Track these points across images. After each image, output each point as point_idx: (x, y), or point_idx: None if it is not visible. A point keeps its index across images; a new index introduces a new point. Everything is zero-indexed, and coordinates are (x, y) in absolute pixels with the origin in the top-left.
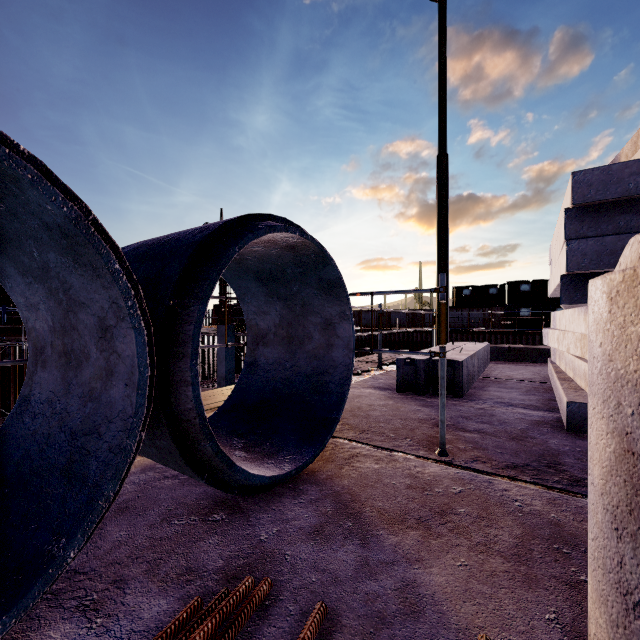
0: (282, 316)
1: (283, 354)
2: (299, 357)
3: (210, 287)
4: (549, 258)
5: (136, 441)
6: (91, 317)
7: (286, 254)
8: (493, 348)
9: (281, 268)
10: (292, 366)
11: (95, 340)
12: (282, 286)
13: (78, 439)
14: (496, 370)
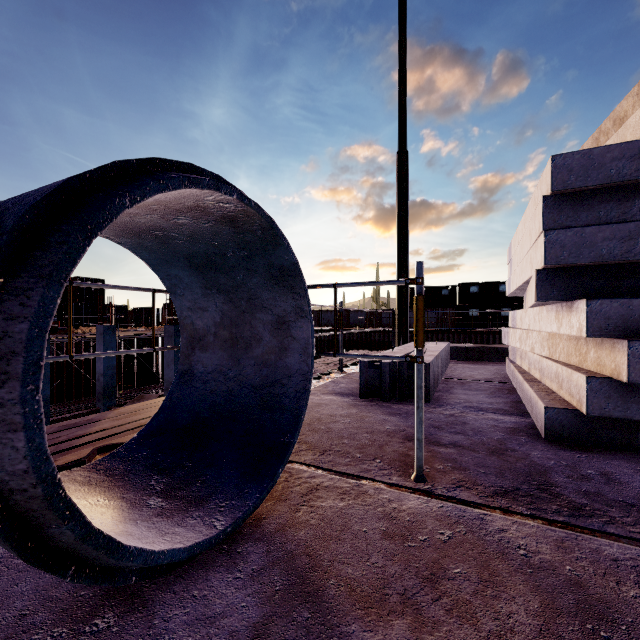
0: (224, 313)
1: (225, 360)
2: (245, 364)
3: (69, 258)
4: (508, 257)
5: None
6: None
7: (224, 230)
8: (452, 347)
9: (219, 250)
10: (236, 375)
11: None
12: (222, 274)
13: None
14: (457, 370)
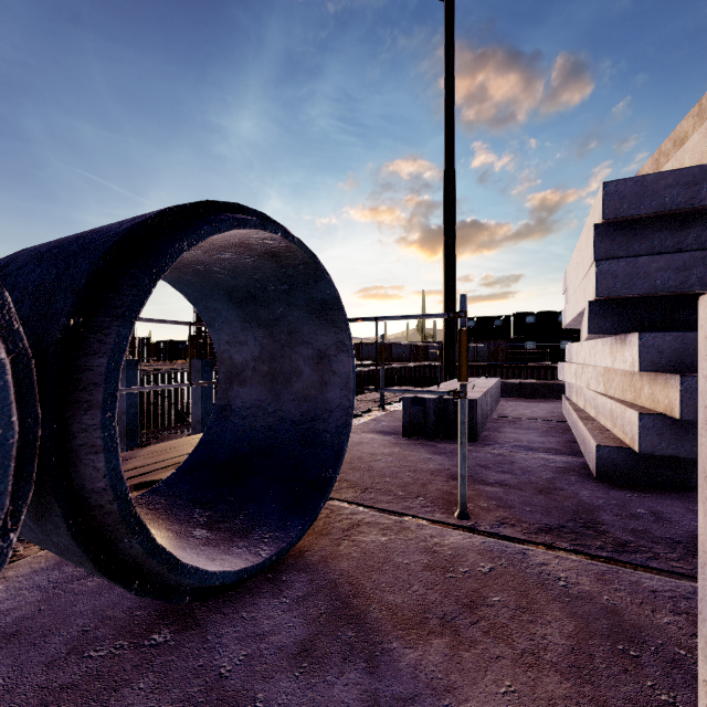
0: (263, 347)
1: (264, 395)
2: (285, 399)
3: (138, 299)
4: (564, 285)
5: None
6: None
7: (266, 264)
8: (504, 384)
9: (260, 284)
10: (276, 410)
11: None
12: (262, 308)
13: None
14: (508, 408)
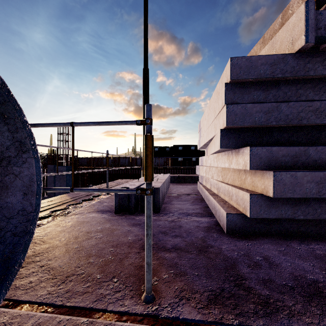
0: None
1: None
2: None
3: None
4: (199, 129)
5: None
6: None
7: None
8: (171, 176)
9: None
10: None
11: None
12: None
13: None
14: (174, 189)
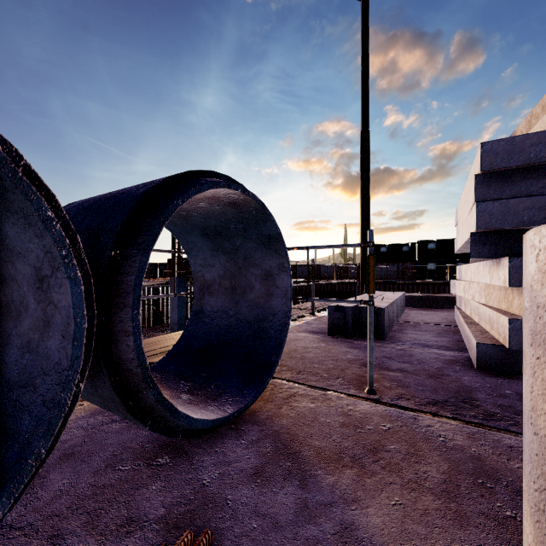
0: (226, 268)
1: (227, 303)
2: (241, 305)
3: (152, 238)
4: (455, 220)
5: (71, 394)
6: (28, 267)
7: (229, 211)
8: (408, 296)
9: (225, 224)
10: (235, 314)
11: (33, 290)
12: (226, 241)
13: (14, 391)
14: (411, 315)
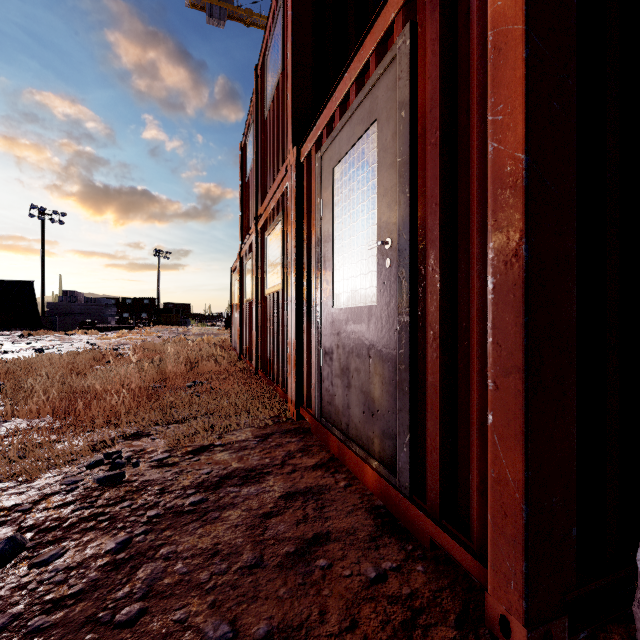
0: None
1: None
2: None
3: None
4: None
5: None
6: None
7: None
8: None
9: None
10: None
11: None
12: None
13: None
14: None
